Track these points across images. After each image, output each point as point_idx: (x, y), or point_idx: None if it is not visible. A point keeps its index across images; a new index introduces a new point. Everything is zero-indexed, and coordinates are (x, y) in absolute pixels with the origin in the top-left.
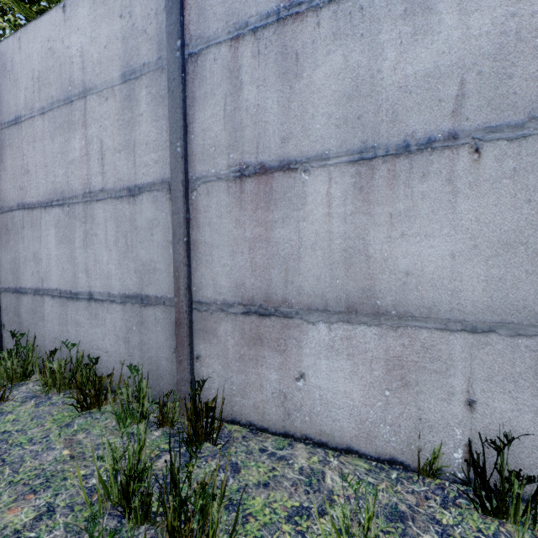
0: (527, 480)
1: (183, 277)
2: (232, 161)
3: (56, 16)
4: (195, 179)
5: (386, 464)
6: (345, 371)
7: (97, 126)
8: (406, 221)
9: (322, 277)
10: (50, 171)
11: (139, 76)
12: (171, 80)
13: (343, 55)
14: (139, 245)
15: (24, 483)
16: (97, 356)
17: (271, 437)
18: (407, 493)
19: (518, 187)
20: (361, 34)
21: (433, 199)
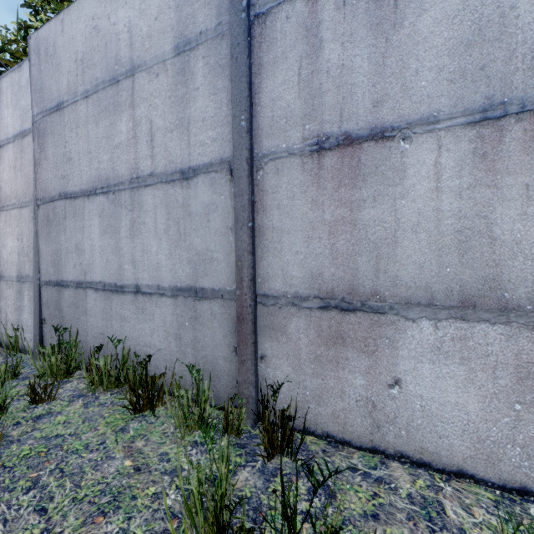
0: None
1: (247, 267)
2: (308, 133)
3: None
4: (261, 156)
5: (514, 494)
6: (456, 378)
7: (146, 105)
8: None
9: (426, 265)
10: (93, 158)
11: (195, 47)
12: (235, 45)
13: None
14: (193, 232)
15: (90, 501)
16: (144, 353)
17: (355, 452)
18: None
19: None
20: None
21: None
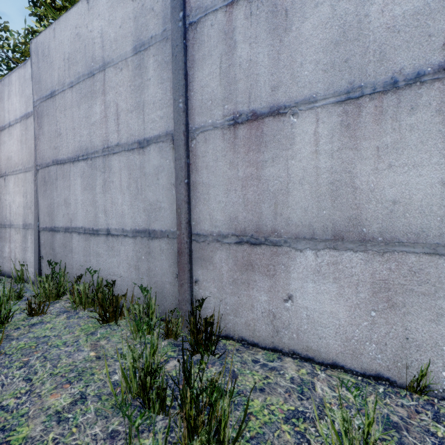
0: None
1: (184, 213)
2: (227, 111)
3: (82, 7)
4: (194, 129)
5: (371, 379)
6: (331, 293)
7: (113, 93)
8: (393, 153)
9: (309, 209)
10: (77, 133)
11: (148, 48)
12: (175, 46)
13: (330, 5)
14: (147, 188)
15: (62, 375)
16: (113, 280)
17: (261, 351)
18: (396, 405)
19: None
20: None
21: (422, 130)
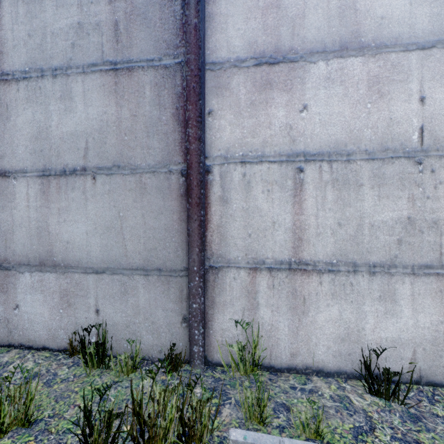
0: (100, 345)
1: None
2: None
3: None
4: None
5: (62, 352)
6: (40, 300)
7: None
8: (66, 213)
9: (26, 244)
10: None
11: None
12: None
13: (32, 112)
14: None
15: None
16: None
17: None
18: (56, 364)
19: (110, 199)
20: (40, 102)
21: (77, 202)
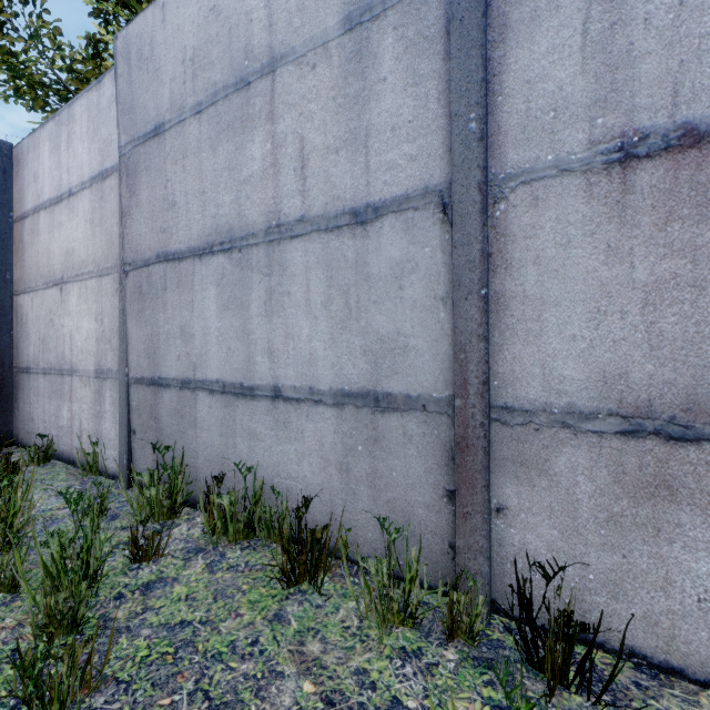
0: None
1: (477, 362)
2: (601, 132)
3: None
4: (503, 178)
5: None
6: None
7: (294, 115)
8: None
9: None
10: (209, 200)
11: (381, 13)
12: None
13: None
14: (372, 306)
15: None
16: (286, 488)
17: (699, 692)
18: None
19: None
20: None
21: None
